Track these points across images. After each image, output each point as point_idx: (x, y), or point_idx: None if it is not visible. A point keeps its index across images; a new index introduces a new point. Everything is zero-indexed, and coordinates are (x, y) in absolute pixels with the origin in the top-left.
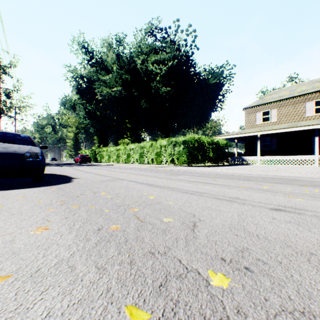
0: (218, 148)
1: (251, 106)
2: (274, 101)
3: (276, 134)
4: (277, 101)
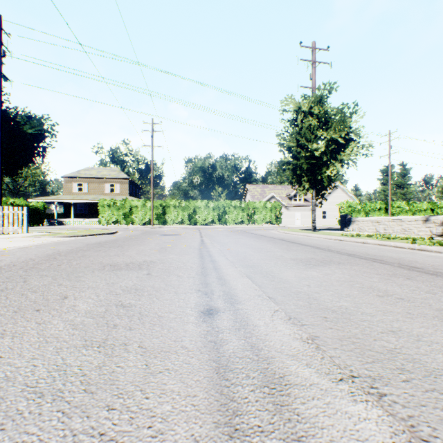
0: (34, 211)
1: (69, 176)
2: (86, 177)
3: (88, 202)
4: (89, 178)
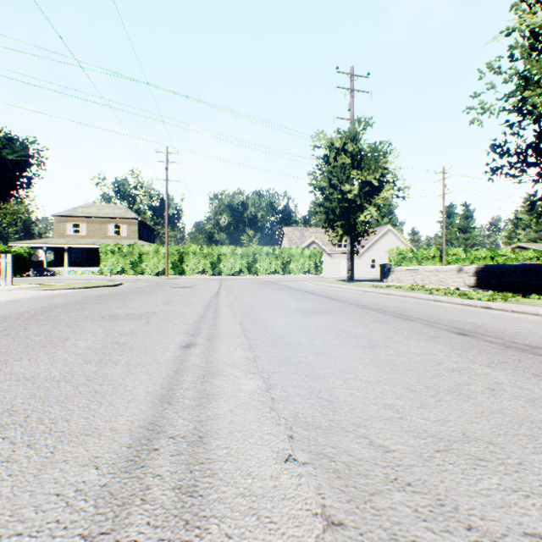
0: (16, 258)
1: (62, 215)
2: (84, 216)
3: (87, 247)
4: (87, 217)
